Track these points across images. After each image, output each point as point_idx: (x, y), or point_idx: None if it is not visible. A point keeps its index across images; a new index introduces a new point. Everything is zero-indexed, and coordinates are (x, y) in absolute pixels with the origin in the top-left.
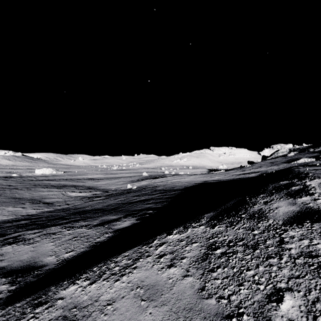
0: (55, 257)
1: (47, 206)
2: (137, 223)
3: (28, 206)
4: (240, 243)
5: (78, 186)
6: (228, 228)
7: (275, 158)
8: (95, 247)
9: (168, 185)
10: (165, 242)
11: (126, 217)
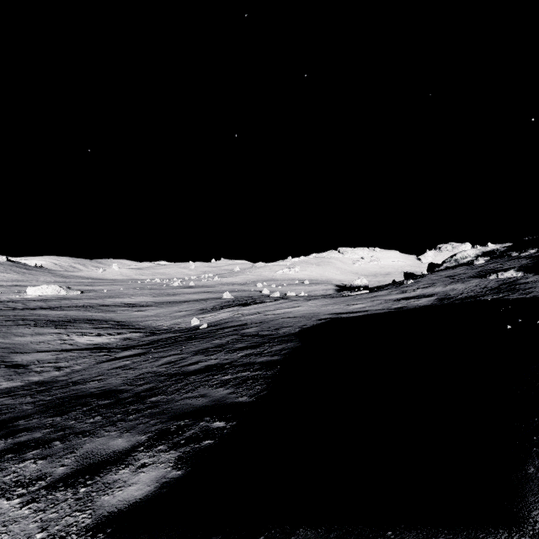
0: None
1: (11, 374)
2: (173, 482)
3: None
4: None
5: (99, 322)
6: None
7: (452, 269)
8: None
9: (267, 324)
10: None
11: (152, 446)
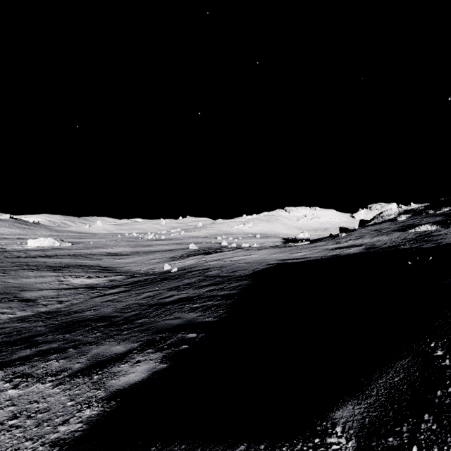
0: None
1: (23, 306)
2: (161, 371)
3: None
4: None
5: (89, 267)
6: None
7: (379, 224)
8: None
9: (226, 268)
10: None
11: (143, 350)
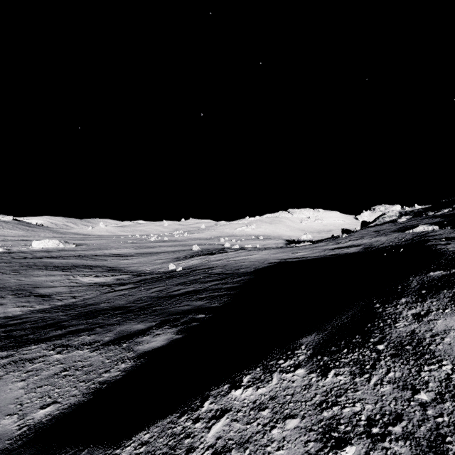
0: (18, 419)
1: (40, 301)
2: (177, 339)
3: (10, 302)
4: (397, 430)
5: (95, 267)
6: (357, 381)
7: (380, 225)
8: (96, 393)
9: (229, 266)
10: (226, 409)
11: (161, 326)
